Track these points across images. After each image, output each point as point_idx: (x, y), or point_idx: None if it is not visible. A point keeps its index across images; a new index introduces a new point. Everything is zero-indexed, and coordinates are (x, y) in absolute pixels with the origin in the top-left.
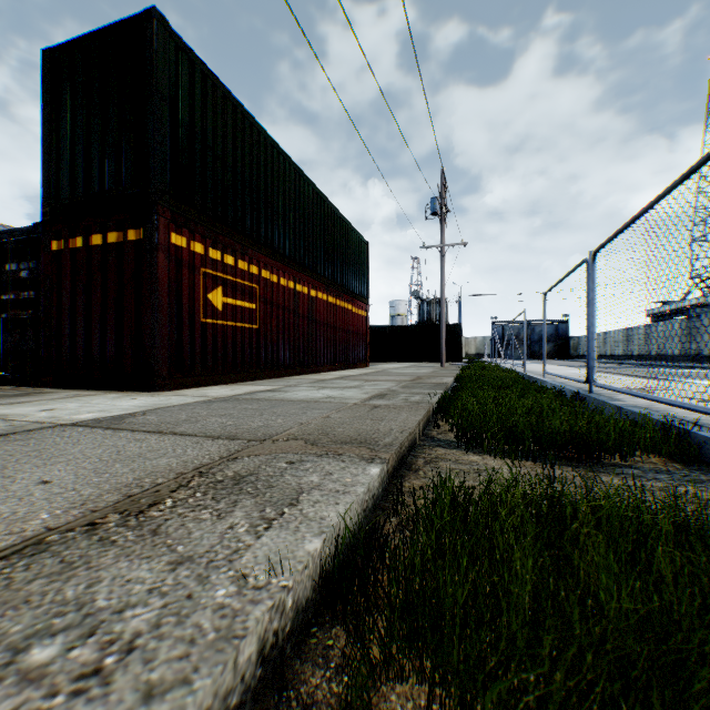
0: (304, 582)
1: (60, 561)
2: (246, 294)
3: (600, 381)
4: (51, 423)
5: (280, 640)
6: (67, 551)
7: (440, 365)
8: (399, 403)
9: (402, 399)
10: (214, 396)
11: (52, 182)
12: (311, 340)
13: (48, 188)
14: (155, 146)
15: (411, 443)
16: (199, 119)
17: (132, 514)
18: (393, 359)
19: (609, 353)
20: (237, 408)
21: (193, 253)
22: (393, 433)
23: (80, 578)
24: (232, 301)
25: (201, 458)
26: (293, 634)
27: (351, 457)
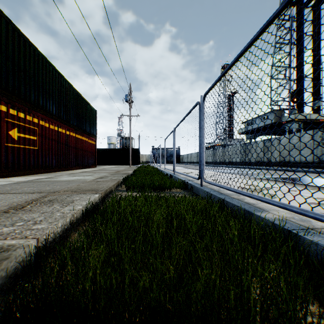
0: (78, 214)
1: (5, 217)
2: (32, 132)
3: (181, 170)
4: None
5: (73, 223)
6: (4, 216)
7: (129, 166)
8: (108, 179)
9: (109, 178)
10: (18, 181)
11: None
12: (67, 154)
13: None
14: None
15: (110, 190)
16: (4, 44)
17: (18, 209)
18: (108, 164)
19: (192, 161)
20: (35, 184)
21: (1, 110)
22: (104, 187)
23: (16, 218)
24: (24, 135)
25: (31, 198)
26: (76, 223)
27: (89, 193)
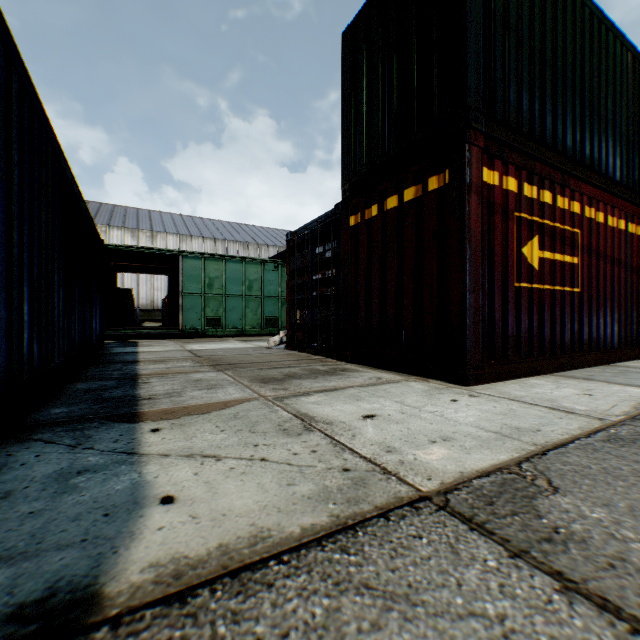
0: None
1: None
2: (565, 244)
3: None
4: (397, 477)
5: None
6: None
7: None
8: None
9: None
10: (588, 414)
11: (349, 158)
12: None
13: (346, 165)
14: (467, 50)
15: None
16: (512, 3)
17: None
18: None
19: None
20: None
21: (504, 193)
22: None
23: None
24: (547, 255)
25: None
26: None
27: None
